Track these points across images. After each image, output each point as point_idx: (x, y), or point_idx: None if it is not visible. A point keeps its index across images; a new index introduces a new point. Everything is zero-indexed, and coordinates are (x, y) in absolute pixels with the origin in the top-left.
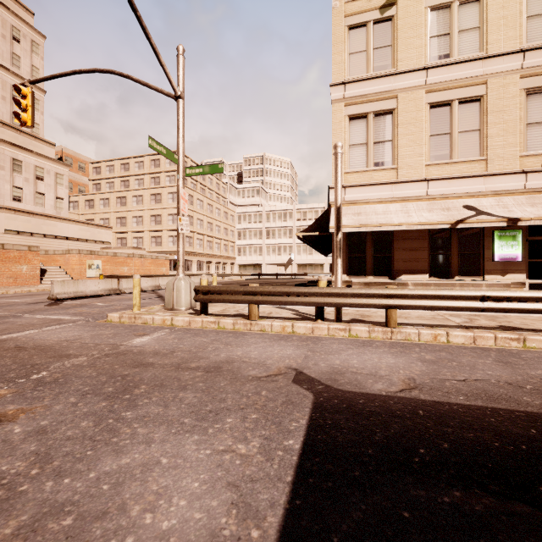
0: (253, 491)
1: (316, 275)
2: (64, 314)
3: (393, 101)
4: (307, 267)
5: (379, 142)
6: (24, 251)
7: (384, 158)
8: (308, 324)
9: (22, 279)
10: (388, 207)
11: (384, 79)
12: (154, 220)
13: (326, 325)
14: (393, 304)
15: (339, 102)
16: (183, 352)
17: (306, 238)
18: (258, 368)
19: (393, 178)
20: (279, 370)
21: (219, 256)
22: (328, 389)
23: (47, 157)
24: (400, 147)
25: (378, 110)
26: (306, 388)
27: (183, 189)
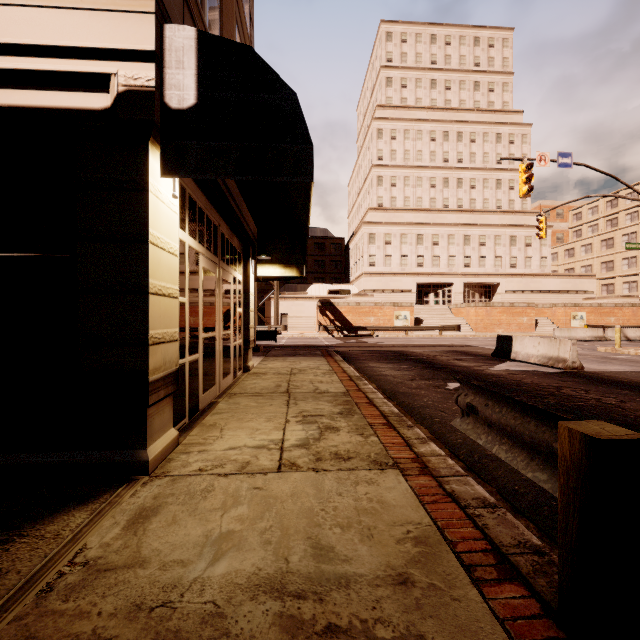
0: (637, 369)
1: None
2: None
3: None
4: None
5: None
6: (525, 307)
7: None
8: None
9: (523, 327)
10: None
11: None
12: None
13: None
14: None
15: None
16: (638, 360)
17: None
18: None
19: None
20: None
21: None
22: None
23: (533, 226)
24: None
25: None
26: None
27: None
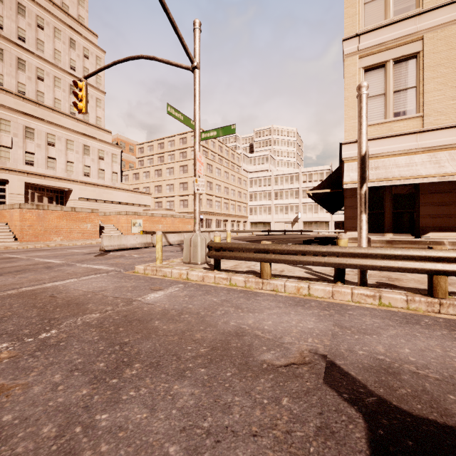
0: None
1: (321, 232)
2: (104, 264)
3: (417, 43)
4: (313, 224)
5: (400, 90)
6: (89, 213)
7: (405, 107)
8: (327, 287)
9: (87, 234)
10: (412, 159)
11: (407, 21)
12: (182, 187)
13: (349, 290)
14: (442, 269)
15: (352, 55)
16: (190, 315)
17: (316, 196)
18: (274, 349)
19: (417, 127)
20: (301, 356)
21: (234, 215)
22: (385, 409)
23: (106, 142)
24: (426, 93)
25: (398, 56)
26: (348, 399)
27: (199, 152)
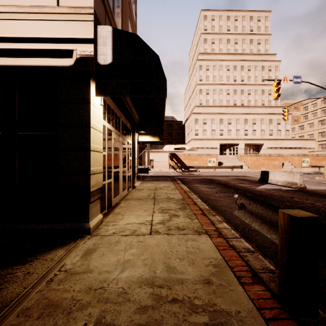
0: None
1: None
2: None
3: None
4: None
5: None
6: (277, 156)
7: None
8: None
9: (276, 166)
10: None
11: None
12: None
13: None
14: None
15: None
16: None
17: None
18: None
19: None
20: None
21: None
22: None
23: (281, 113)
24: None
25: None
26: None
27: None
